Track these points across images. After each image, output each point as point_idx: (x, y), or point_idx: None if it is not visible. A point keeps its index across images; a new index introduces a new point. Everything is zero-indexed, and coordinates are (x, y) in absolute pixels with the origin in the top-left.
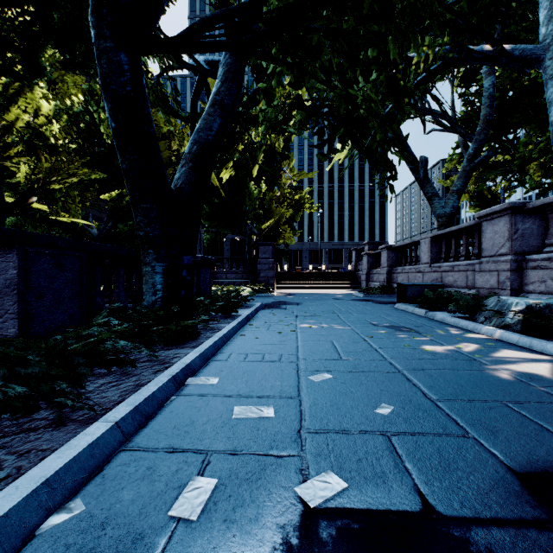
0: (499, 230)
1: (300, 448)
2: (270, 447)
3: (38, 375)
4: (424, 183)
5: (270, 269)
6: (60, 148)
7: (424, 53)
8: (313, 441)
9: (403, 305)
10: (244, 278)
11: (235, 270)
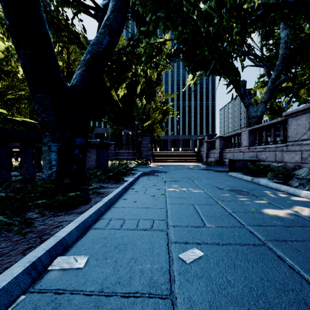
0: (302, 123)
1: None
2: None
3: None
4: (244, 97)
5: (149, 150)
6: (14, 73)
7: (252, 1)
8: None
9: (234, 173)
10: (133, 156)
11: (128, 151)
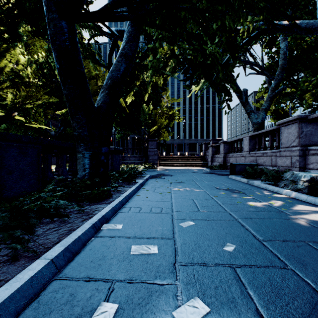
0: (292, 131)
1: (175, 278)
2: (155, 276)
3: (1, 226)
4: (245, 104)
5: (155, 154)
6: (32, 83)
7: (247, 26)
8: (184, 272)
9: (234, 176)
10: (140, 160)
11: (135, 155)
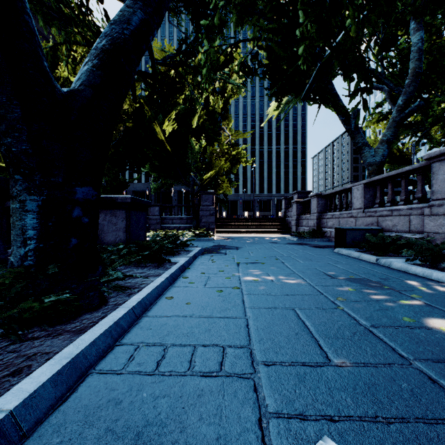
0: None
1: None
2: None
3: None
4: (355, 134)
5: (211, 215)
6: None
7: None
8: None
9: (345, 250)
10: (188, 223)
11: (180, 217)
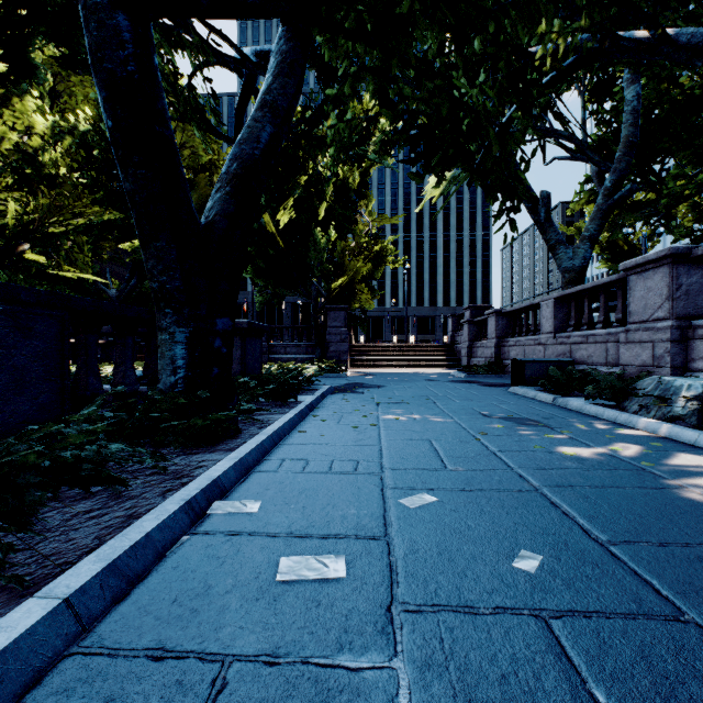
0: (655, 286)
1: (392, 649)
2: (339, 645)
3: None
4: (546, 227)
5: (343, 341)
6: (63, 179)
7: (553, 43)
8: (414, 633)
9: (521, 388)
10: (308, 353)
11: (297, 343)
